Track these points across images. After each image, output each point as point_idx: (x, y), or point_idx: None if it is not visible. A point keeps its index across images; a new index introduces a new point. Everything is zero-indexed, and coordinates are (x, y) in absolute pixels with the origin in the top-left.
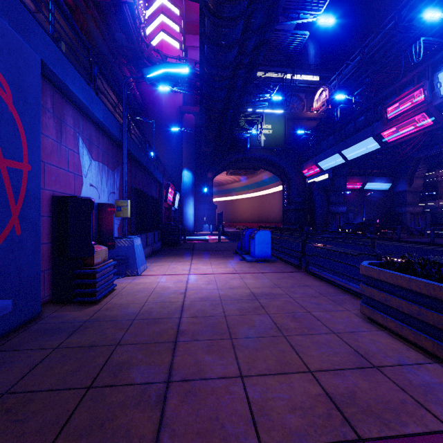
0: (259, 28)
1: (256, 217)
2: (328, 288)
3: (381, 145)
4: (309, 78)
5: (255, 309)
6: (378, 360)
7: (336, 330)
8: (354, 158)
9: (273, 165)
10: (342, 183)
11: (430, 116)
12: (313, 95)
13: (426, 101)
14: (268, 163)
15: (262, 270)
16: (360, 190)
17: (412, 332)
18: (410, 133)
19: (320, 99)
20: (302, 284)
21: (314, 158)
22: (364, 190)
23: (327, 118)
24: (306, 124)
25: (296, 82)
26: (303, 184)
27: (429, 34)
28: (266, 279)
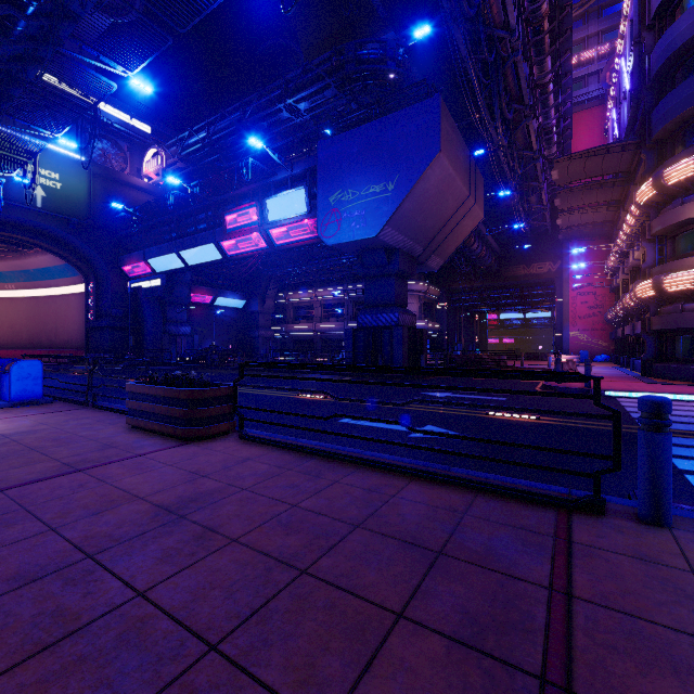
0: (25, 34)
1: (25, 337)
2: (111, 416)
3: (224, 255)
4: (136, 124)
5: (3, 444)
6: (120, 444)
7: (97, 438)
8: (195, 264)
9: (64, 246)
10: (185, 294)
11: (263, 239)
12: (144, 153)
13: (258, 222)
14: (55, 241)
15: (24, 414)
16: (210, 305)
17: (151, 423)
18: (249, 251)
19: (153, 163)
20: (80, 417)
21: (142, 251)
22: (215, 305)
23: (158, 200)
24: (131, 195)
25: (112, 120)
26: (125, 288)
27: (276, 145)
28: (27, 421)
